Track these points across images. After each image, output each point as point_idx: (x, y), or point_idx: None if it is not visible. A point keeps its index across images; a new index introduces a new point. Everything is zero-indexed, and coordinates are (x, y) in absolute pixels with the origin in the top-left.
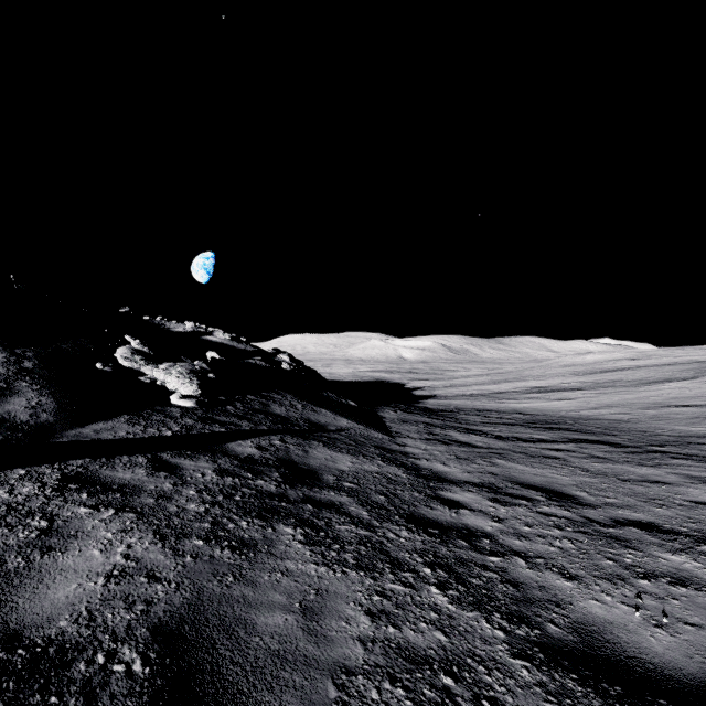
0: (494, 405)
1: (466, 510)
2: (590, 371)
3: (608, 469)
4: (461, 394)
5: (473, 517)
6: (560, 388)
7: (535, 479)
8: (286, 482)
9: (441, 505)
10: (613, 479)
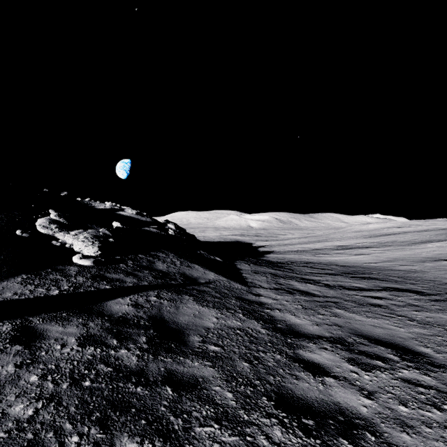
0: (315, 258)
1: (330, 378)
2: (373, 235)
3: (429, 318)
4: (290, 250)
5: (342, 391)
6: (357, 247)
7: (376, 331)
8: (150, 350)
9: (305, 372)
10: (441, 330)
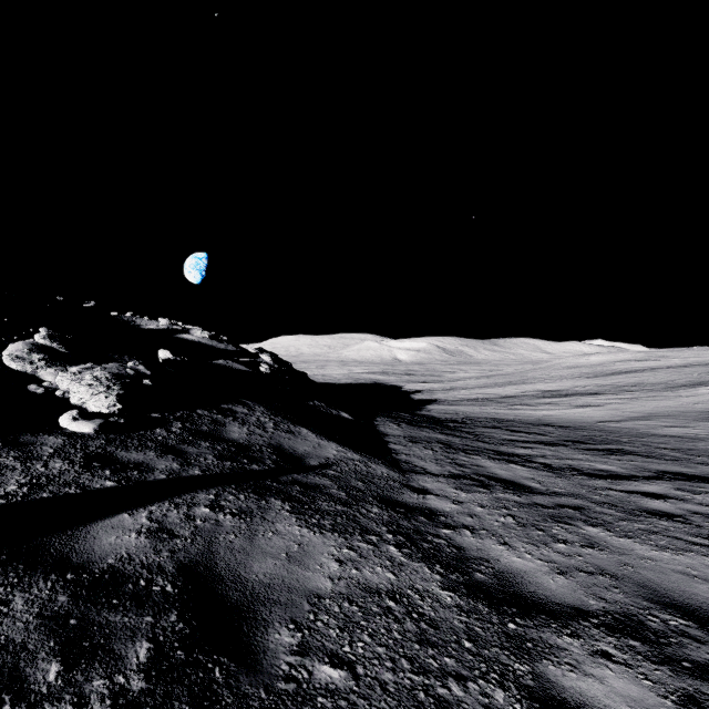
0: (509, 412)
1: None
2: (600, 373)
3: None
4: (465, 398)
5: None
6: (577, 392)
7: (701, 592)
8: (146, 701)
9: None
10: None
